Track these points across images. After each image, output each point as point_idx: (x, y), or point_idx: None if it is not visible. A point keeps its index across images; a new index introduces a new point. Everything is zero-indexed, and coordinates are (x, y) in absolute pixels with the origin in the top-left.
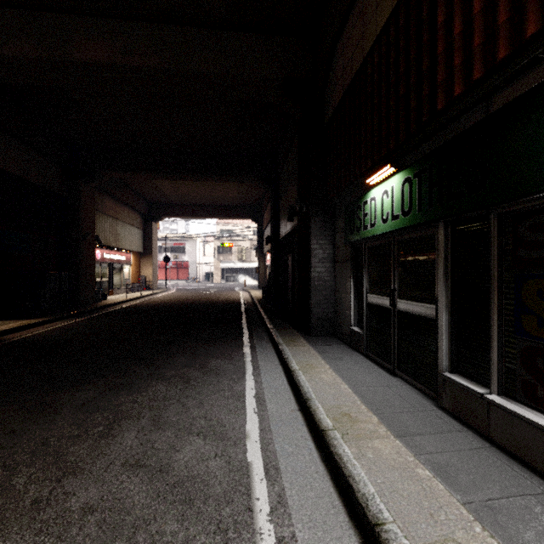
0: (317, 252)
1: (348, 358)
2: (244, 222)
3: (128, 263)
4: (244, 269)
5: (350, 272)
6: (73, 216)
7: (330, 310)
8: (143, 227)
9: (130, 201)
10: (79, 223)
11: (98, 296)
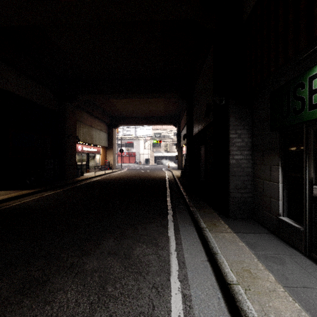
0: (235, 141)
1: (289, 259)
2: (168, 128)
3: (99, 153)
4: (168, 156)
5: (278, 159)
6: (62, 124)
7: (248, 195)
8: (107, 131)
9: (99, 115)
10: (65, 128)
11: (78, 173)
